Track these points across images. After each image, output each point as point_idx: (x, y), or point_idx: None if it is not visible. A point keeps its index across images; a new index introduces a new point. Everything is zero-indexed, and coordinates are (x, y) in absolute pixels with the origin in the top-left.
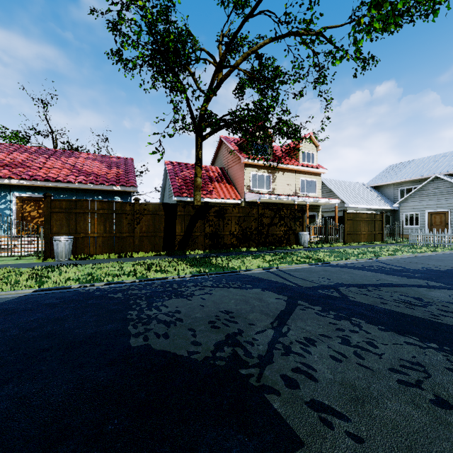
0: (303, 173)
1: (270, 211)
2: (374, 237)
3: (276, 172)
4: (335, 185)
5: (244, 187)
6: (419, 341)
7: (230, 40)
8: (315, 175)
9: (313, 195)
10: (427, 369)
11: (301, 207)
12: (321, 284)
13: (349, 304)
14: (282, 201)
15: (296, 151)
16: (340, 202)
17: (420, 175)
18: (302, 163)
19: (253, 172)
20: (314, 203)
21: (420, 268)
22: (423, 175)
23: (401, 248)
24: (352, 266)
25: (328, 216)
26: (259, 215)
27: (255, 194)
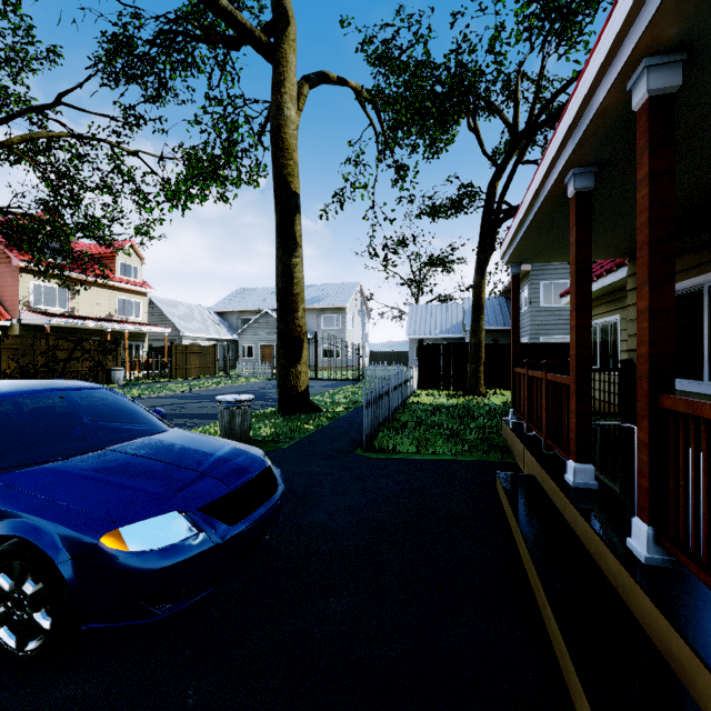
0: (121, 290)
1: (68, 343)
2: (206, 371)
3: (78, 285)
4: (170, 307)
5: (19, 302)
6: None
7: (3, 119)
8: (139, 295)
9: (136, 319)
10: None
11: (116, 338)
12: (120, 409)
13: (134, 414)
14: (88, 327)
15: (112, 259)
16: (176, 330)
17: (258, 306)
18: (120, 278)
19: (36, 281)
20: (137, 331)
21: (213, 394)
22: (261, 307)
23: (223, 381)
24: (159, 397)
25: (160, 347)
26: (50, 347)
27: (42, 316)
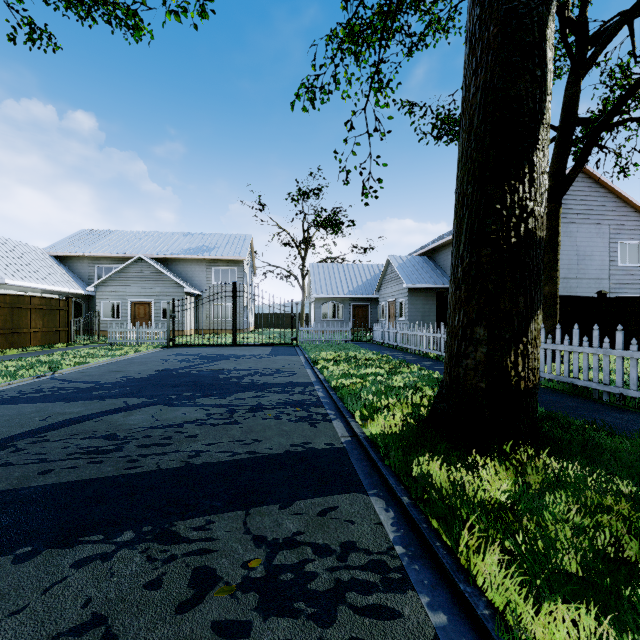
0: None
1: None
2: (54, 337)
3: None
4: None
5: None
6: (103, 542)
7: None
8: None
9: None
10: (111, 622)
11: None
12: None
13: None
14: None
15: None
16: None
17: (122, 252)
18: None
19: None
20: None
21: (120, 379)
22: (127, 252)
23: (97, 352)
24: None
25: None
26: None
27: None
